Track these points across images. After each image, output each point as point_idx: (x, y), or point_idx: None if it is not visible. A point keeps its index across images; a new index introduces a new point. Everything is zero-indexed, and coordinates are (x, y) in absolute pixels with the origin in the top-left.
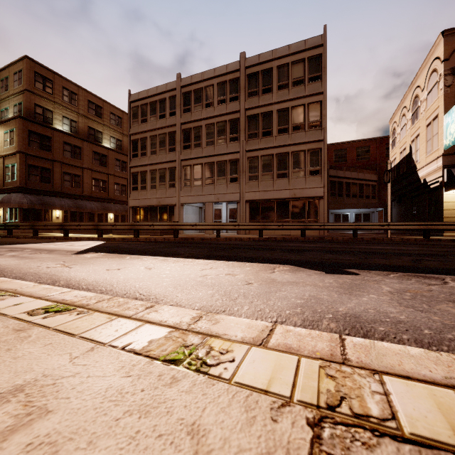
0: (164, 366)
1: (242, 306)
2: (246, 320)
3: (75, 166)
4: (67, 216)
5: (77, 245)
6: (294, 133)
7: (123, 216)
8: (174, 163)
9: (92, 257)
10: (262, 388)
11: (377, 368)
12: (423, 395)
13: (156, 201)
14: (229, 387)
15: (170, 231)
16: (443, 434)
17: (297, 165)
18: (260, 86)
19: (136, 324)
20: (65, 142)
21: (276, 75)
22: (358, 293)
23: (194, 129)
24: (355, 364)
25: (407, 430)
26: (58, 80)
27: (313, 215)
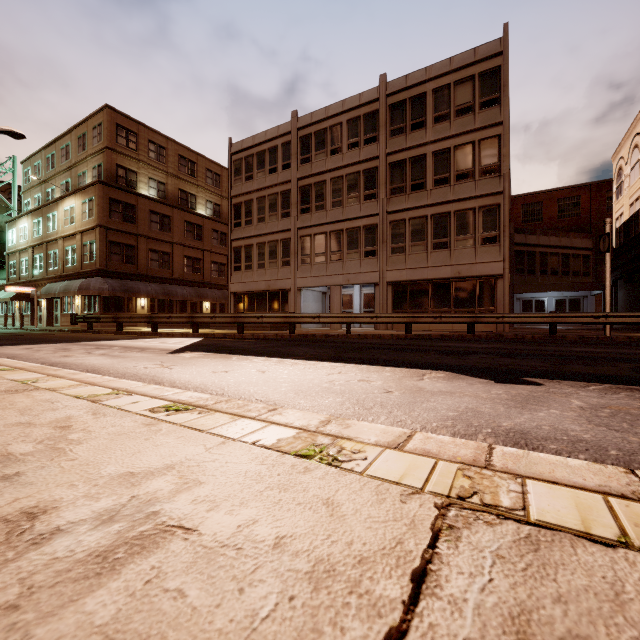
0: (296, 459)
1: (379, 416)
2: (381, 426)
3: (164, 240)
4: (154, 305)
5: (170, 343)
6: (458, 184)
7: (222, 305)
8: (288, 233)
9: (191, 356)
10: (394, 480)
11: (522, 473)
12: (564, 496)
13: (264, 285)
14: (361, 478)
15: (284, 325)
16: (571, 522)
17: (463, 230)
18: (408, 120)
19: (262, 424)
20: (151, 211)
21: (432, 103)
22: (534, 407)
23: (315, 185)
24: (498, 469)
25: (533, 517)
26: (143, 132)
27: (487, 302)
